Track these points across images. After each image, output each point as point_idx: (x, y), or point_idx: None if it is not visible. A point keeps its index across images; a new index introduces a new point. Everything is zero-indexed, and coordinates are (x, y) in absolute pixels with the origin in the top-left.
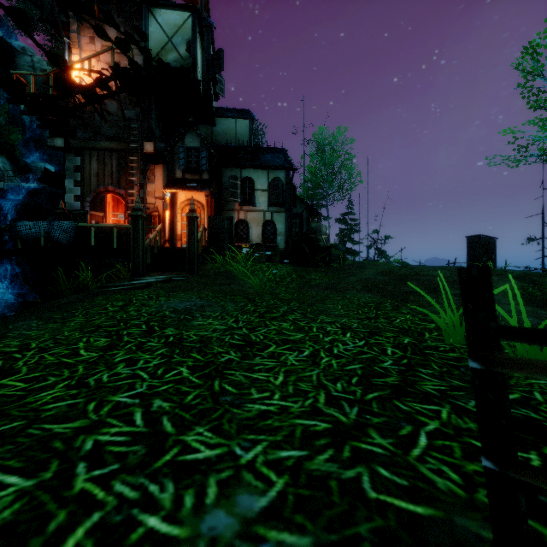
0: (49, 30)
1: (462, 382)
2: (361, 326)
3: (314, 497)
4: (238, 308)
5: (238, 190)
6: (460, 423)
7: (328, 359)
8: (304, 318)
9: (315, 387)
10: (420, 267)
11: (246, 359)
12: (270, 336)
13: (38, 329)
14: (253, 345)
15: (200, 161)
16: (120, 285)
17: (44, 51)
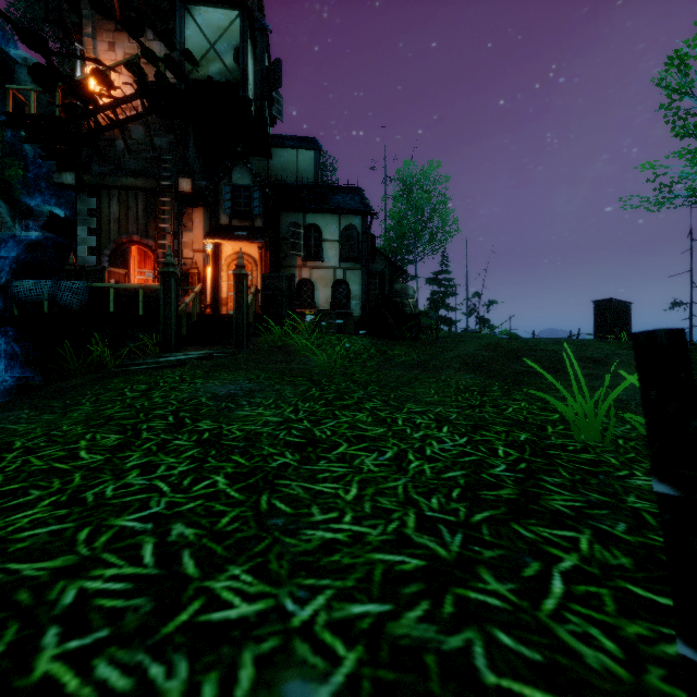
0: (57, 33)
1: (604, 495)
2: (462, 417)
3: (401, 683)
4: (298, 394)
5: (301, 240)
6: (607, 557)
7: (419, 463)
8: (386, 406)
9: (402, 504)
10: (535, 340)
11: (307, 463)
12: (340, 431)
13: (29, 422)
14: (317, 444)
15: (251, 204)
16: (145, 364)
17: (12, 25)
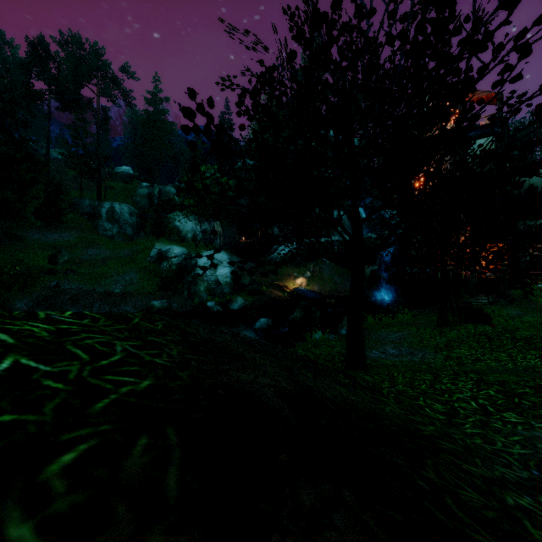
0: None
1: None
2: None
3: None
4: (537, 316)
5: None
6: None
7: None
8: None
9: None
10: None
11: (541, 325)
12: None
13: None
14: None
15: None
16: (473, 302)
17: None
